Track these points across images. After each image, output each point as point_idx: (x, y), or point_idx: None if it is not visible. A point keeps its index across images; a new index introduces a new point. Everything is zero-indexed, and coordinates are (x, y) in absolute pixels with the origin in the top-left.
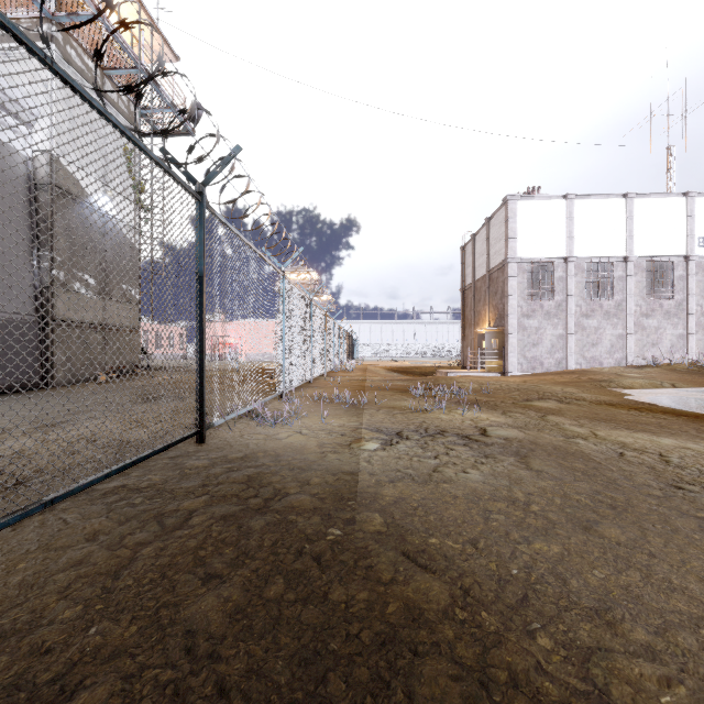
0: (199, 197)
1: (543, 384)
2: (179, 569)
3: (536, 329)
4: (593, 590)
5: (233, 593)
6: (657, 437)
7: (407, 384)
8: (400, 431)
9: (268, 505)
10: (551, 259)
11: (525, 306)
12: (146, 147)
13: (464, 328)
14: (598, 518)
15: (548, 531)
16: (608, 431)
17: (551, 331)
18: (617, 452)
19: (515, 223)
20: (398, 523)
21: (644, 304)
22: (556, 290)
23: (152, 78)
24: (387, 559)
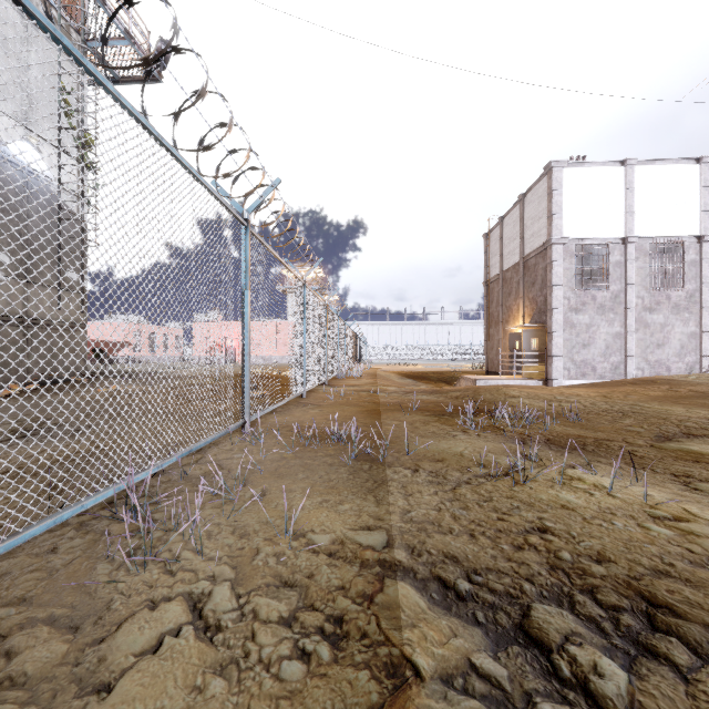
0: None
1: (643, 402)
2: None
3: (587, 326)
4: None
5: None
6: None
7: (437, 399)
8: (523, 609)
9: None
10: (606, 239)
11: (573, 298)
12: None
13: (489, 327)
14: None
15: None
16: None
17: (606, 329)
18: None
19: (561, 196)
20: None
21: None
22: (611, 278)
23: None
24: None
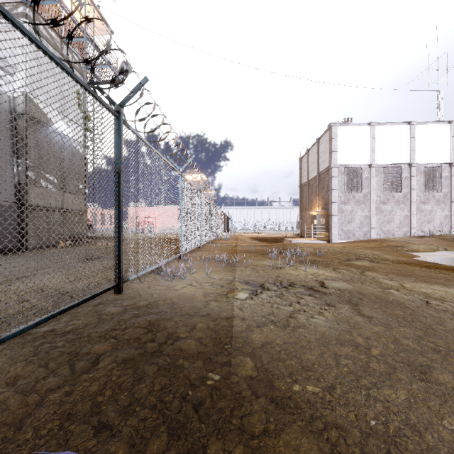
0: (117, 114)
1: (358, 249)
2: (76, 418)
3: (350, 212)
4: (449, 445)
5: (120, 448)
6: (448, 288)
7: (265, 248)
8: (263, 284)
9: (162, 349)
10: (360, 165)
11: (343, 196)
12: (73, 72)
13: (302, 211)
14: (429, 363)
15: (391, 377)
16: (412, 284)
17: (360, 213)
18: (424, 301)
19: (336, 142)
20: (266, 367)
21: (422, 195)
22: (363, 186)
23: (79, 23)
24: (259, 406)
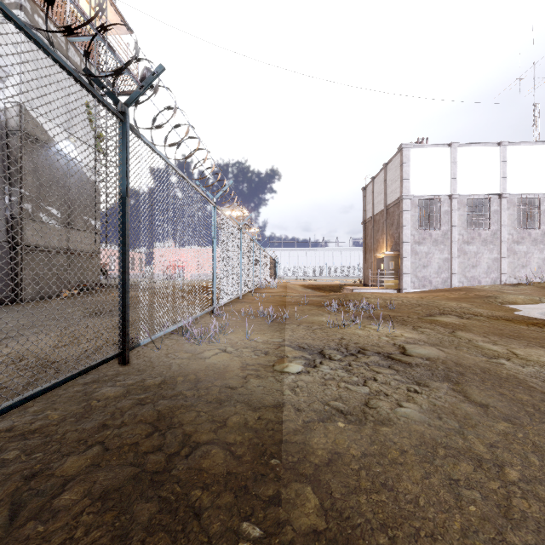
0: (121, 116)
1: (439, 300)
2: None
3: (426, 254)
4: None
5: None
6: None
7: (321, 299)
8: (322, 350)
9: (170, 466)
10: (438, 196)
11: (416, 235)
12: (47, 45)
13: (365, 253)
14: None
15: None
16: (525, 350)
17: (438, 255)
18: None
19: (408, 167)
20: (340, 508)
21: (515, 233)
22: (442, 222)
23: None
24: None
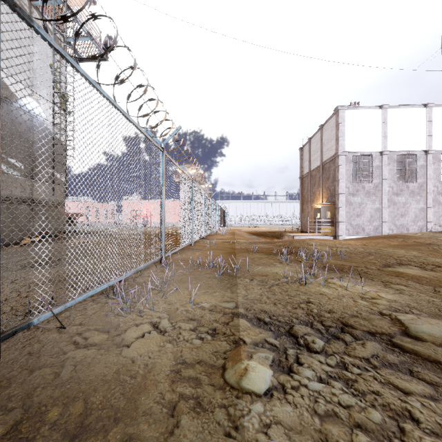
0: None
1: (384, 247)
2: None
3: (359, 204)
4: None
5: None
6: None
7: (268, 246)
8: (291, 326)
9: None
10: (370, 152)
11: (351, 187)
12: None
13: (302, 204)
14: None
15: None
16: None
17: (370, 205)
18: None
19: (344, 127)
20: None
21: (440, 185)
22: (374, 176)
23: None
24: None
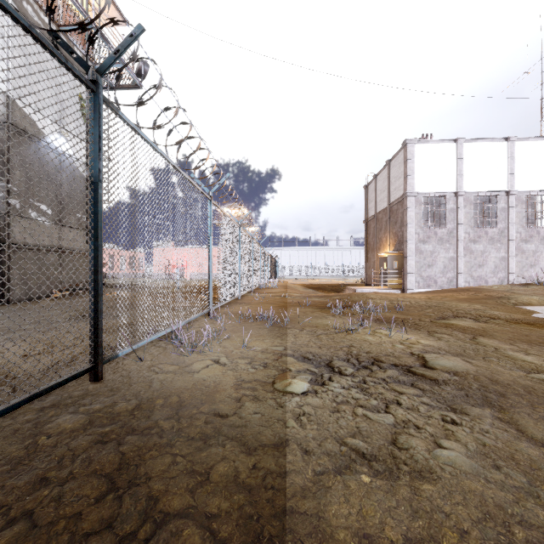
0: (92, 86)
1: (449, 301)
2: None
3: (431, 252)
4: None
5: None
6: None
7: (324, 300)
8: (330, 361)
9: None
10: (444, 193)
11: (421, 233)
12: None
13: (367, 252)
14: None
15: None
16: None
17: (444, 254)
18: None
19: (413, 163)
20: None
21: (523, 231)
22: (447, 220)
23: None
24: None
